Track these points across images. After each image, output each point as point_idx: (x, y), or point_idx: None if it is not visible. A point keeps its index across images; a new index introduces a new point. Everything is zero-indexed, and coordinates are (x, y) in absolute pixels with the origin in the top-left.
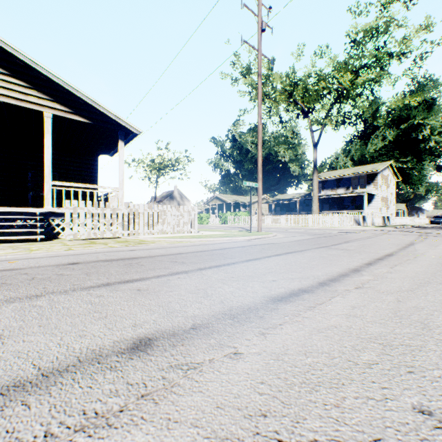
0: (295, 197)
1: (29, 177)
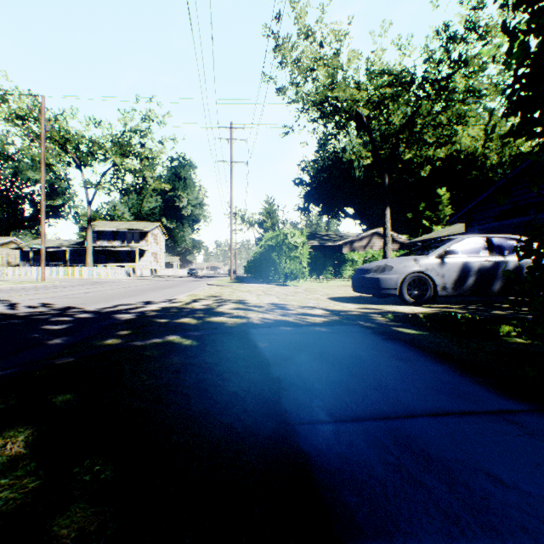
0: (65, 244)
1: None
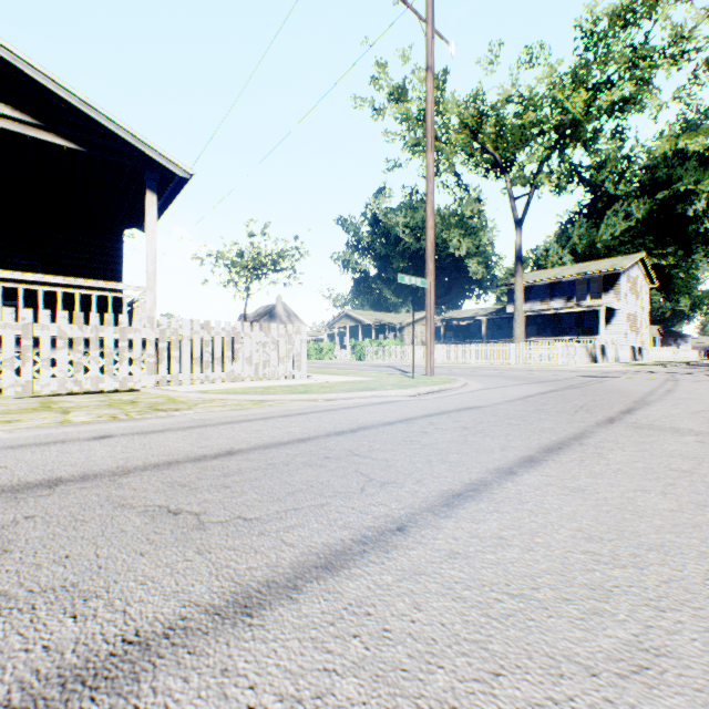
0: (479, 314)
1: None
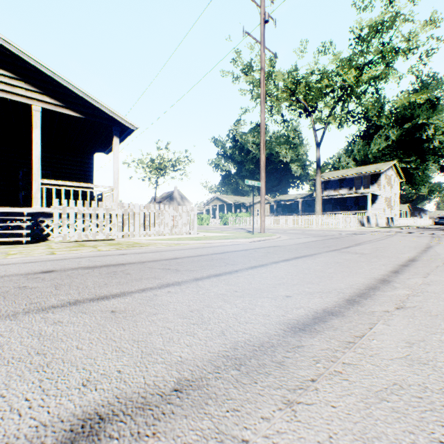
0: (297, 197)
1: (20, 175)
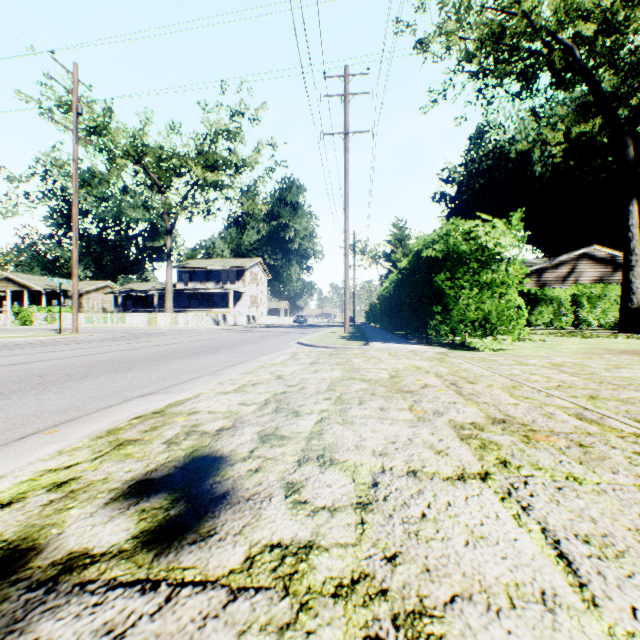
0: (157, 288)
1: None
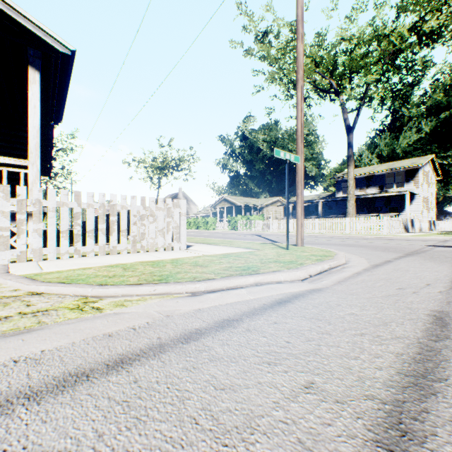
0: (315, 198)
1: None
